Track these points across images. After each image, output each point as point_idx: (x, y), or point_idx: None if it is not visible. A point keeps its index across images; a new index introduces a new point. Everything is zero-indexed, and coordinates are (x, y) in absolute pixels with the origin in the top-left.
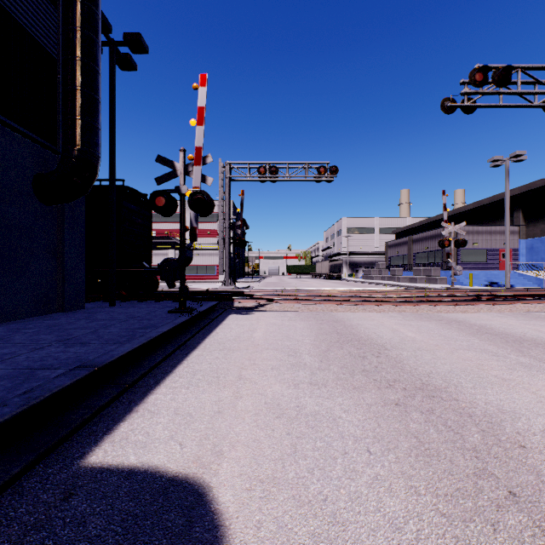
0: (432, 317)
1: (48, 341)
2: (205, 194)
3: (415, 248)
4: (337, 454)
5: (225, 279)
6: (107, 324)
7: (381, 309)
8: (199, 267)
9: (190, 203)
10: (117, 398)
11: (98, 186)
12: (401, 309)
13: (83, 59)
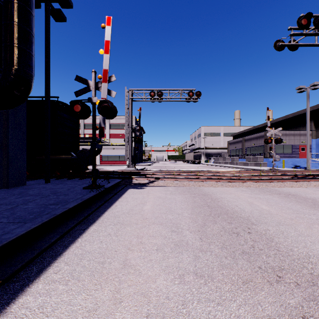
0: (271, 191)
1: None
2: (110, 103)
3: (246, 144)
4: None
5: (128, 164)
6: (30, 200)
7: (233, 185)
8: (115, 156)
9: (99, 109)
10: None
11: (40, 101)
12: (247, 185)
13: (19, 1)
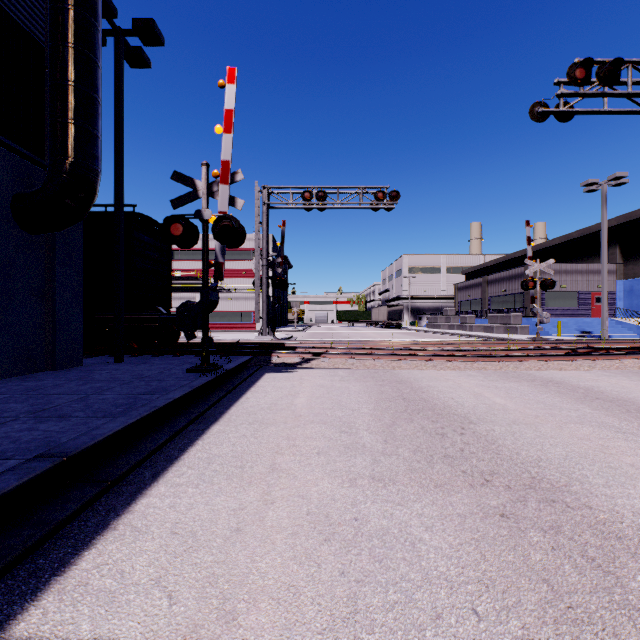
0: (521, 376)
1: (16, 413)
2: (234, 220)
3: (490, 290)
4: (424, 618)
5: (262, 328)
6: (104, 388)
7: (455, 366)
8: (233, 314)
9: (214, 232)
10: (91, 503)
11: (102, 213)
12: (480, 366)
13: (77, 46)
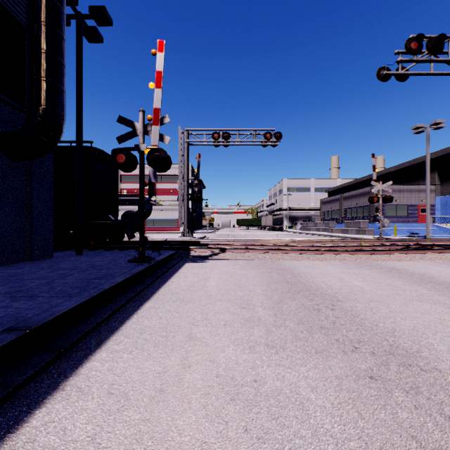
0: (371, 265)
1: None
2: (163, 151)
3: (345, 204)
4: None
5: (184, 231)
6: (66, 274)
7: (323, 257)
8: (163, 220)
9: (148, 160)
10: (47, 367)
11: (68, 147)
12: (341, 257)
13: (47, 23)
